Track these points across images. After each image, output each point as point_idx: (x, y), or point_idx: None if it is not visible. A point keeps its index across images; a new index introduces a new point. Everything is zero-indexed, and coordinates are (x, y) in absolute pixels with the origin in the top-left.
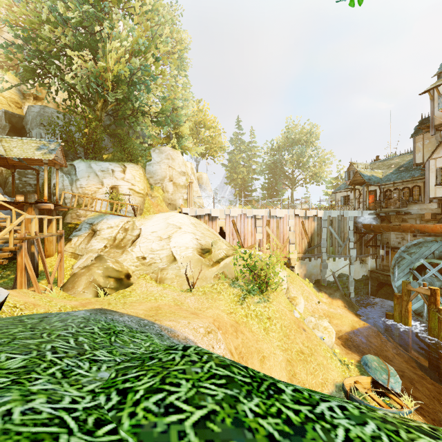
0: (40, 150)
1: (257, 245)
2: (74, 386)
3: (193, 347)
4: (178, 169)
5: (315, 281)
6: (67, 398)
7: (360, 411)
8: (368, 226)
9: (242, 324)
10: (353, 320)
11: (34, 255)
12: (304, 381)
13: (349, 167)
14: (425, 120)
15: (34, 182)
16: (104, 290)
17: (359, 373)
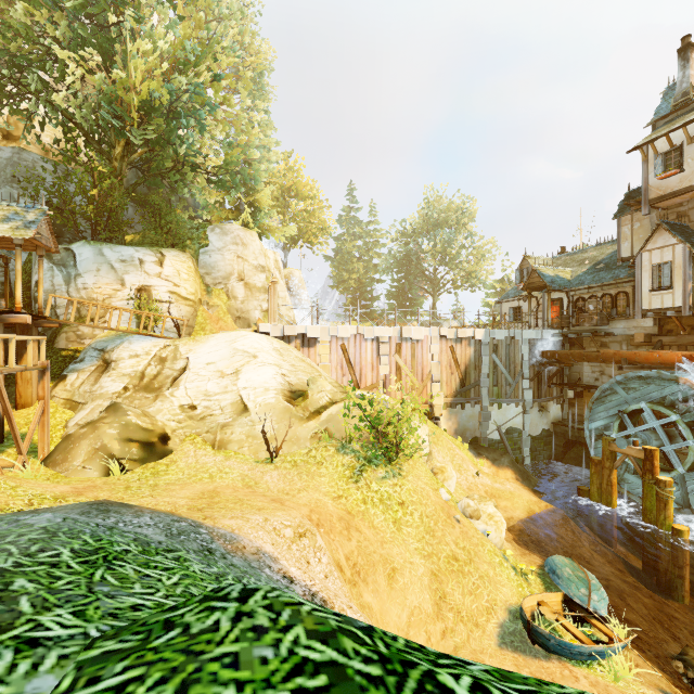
0: (8, 223)
1: (382, 384)
2: None
3: (261, 590)
4: (253, 261)
5: (471, 440)
6: None
7: None
8: (551, 354)
9: (358, 515)
10: (531, 501)
11: None
12: (460, 606)
13: (522, 263)
14: (635, 192)
15: (2, 279)
16: (121, 463)
17: (543, 587)
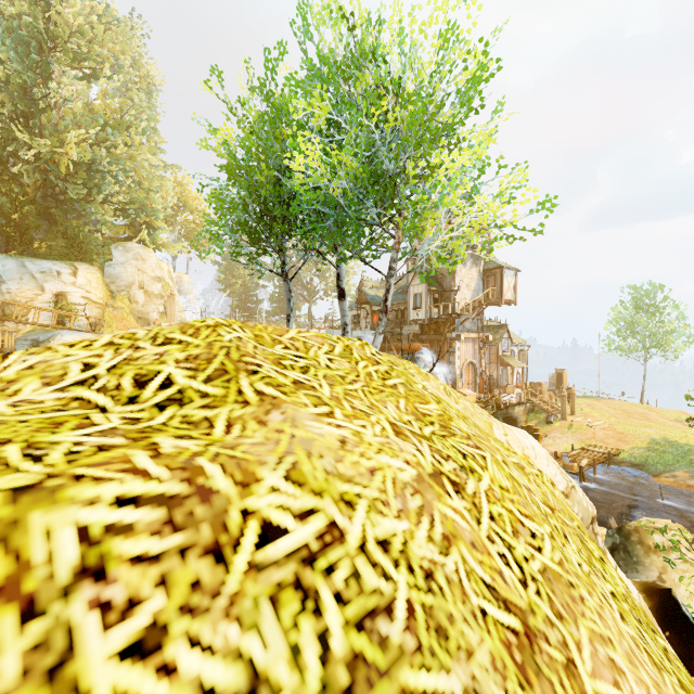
0: None
1: None
2: None
3: None
4: (151, 273)
5: None
6: None
7: None
8: None
9: None
10: None
11: None
12: None
13: (360, 284)
14: None
15: None
16: None
17: None
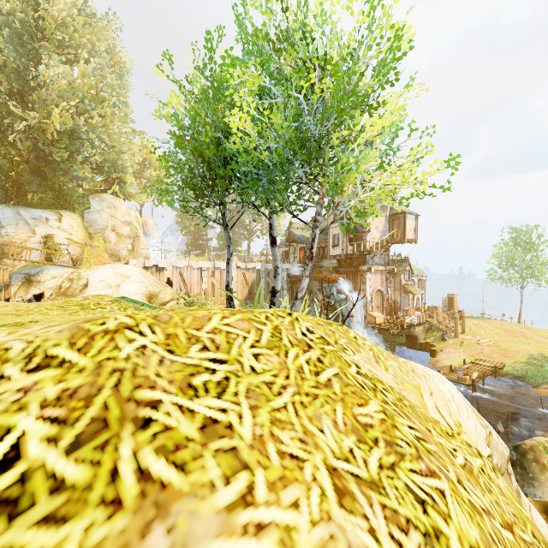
0: None
1: (203, 294)
2: None
3: None
4: (121, 218)
5: None
6: None
7: None
8: (296, 277)
9: None
10: None
11: None
12: None
13: (289, 226)
14: None
15: None
16: None
17: None
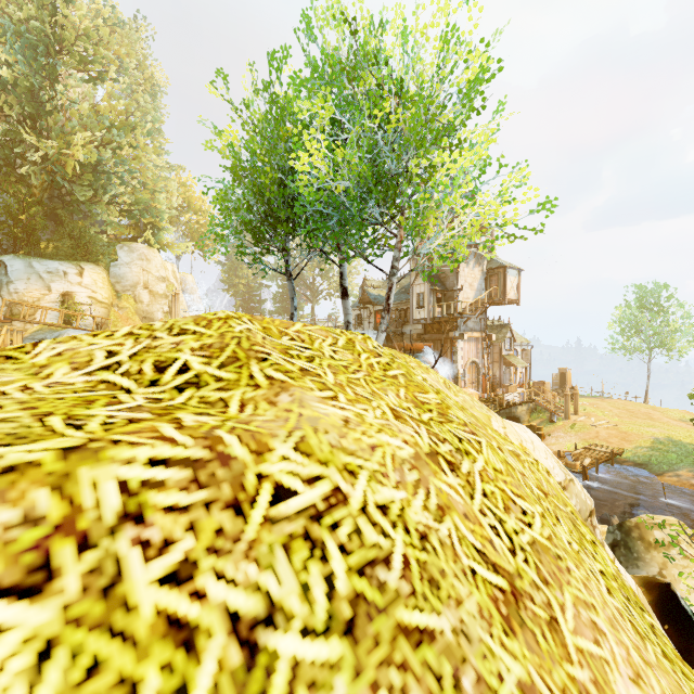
0: None
1: None
2: None
3: None
4: (156, 273)
5: None
6: None
7: None
8: None
9: None
10: None
11: None
12: None
13: (363, 283)
14: None
15: None
16: None
17: None
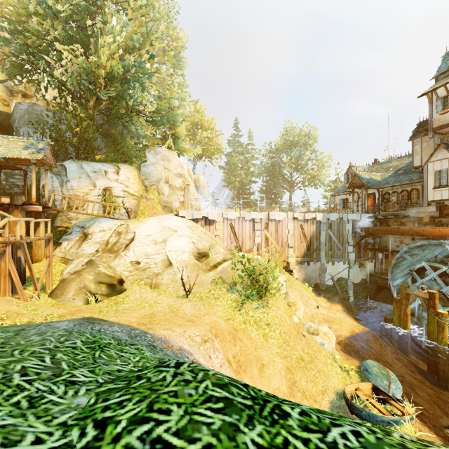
0: (27, 150)
1: (256, 249)
2: (42, 418)
3: (186, 362)
4: (174, 171)
5: (314, 285)
6: (29, 436)
7: (377, 438)
8: (367, 230)
9: (241, 331)
10: (353, 325)
11: (21, 260)
12: (305, 389)
13: (348, 170)
14: (423, 123)
15: (22, 183)
16: (95, 296)
17: (359, 380)
